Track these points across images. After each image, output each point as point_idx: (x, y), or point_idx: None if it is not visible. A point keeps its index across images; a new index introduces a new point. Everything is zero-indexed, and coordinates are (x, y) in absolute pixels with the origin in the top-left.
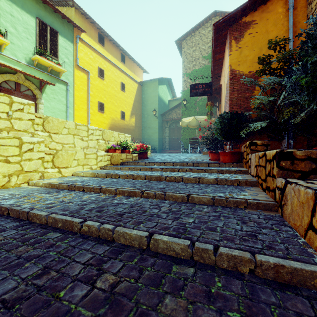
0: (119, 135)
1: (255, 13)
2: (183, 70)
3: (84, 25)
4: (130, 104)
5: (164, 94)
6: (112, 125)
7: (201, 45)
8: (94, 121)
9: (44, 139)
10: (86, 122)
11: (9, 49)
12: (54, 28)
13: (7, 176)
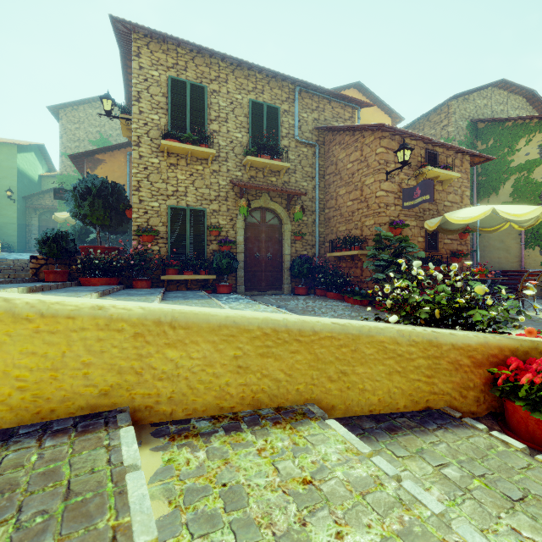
0: None
1: (106, 155)
2: (60, 148)
3: None
4: None
5: (30, 167)
6: None
7: (88, 125)
8: None
9: None
10: None
11: None
12: None
13: None
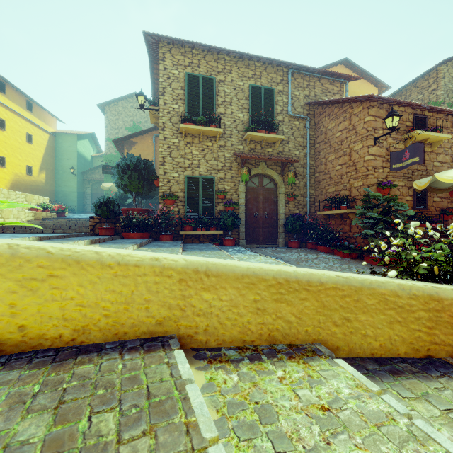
0: (39, 198)
1: (138, 138)
2: (106, 134)
3: None
4: (38, 157)
5: (85, 150)
6: (15, 181)
7: (124, 116)
8: None
9: None
10: None
11: None
12: None
13: None
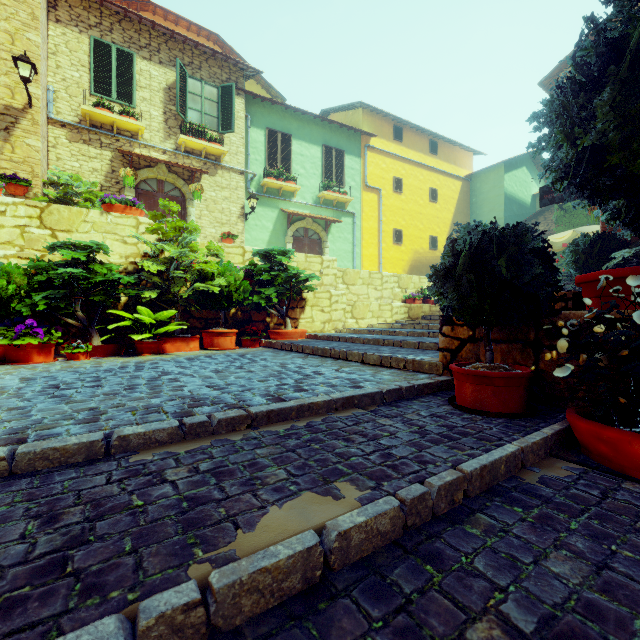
0: (421, 280)
1: None
2: None
3: (374, 125)
4: (445, 221)
5: (519, 187)
6: (414, 261)
7: None
8: (388, 259)
9: (345, 292)
10: (376, 262)
11: (299, 193)
12: (340, 148)
13: (323, 323)
